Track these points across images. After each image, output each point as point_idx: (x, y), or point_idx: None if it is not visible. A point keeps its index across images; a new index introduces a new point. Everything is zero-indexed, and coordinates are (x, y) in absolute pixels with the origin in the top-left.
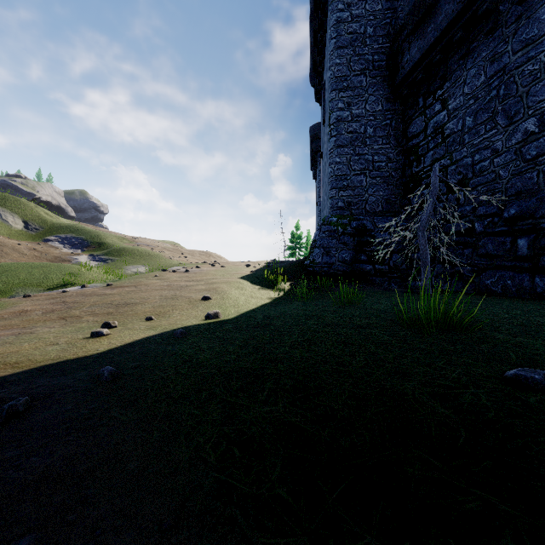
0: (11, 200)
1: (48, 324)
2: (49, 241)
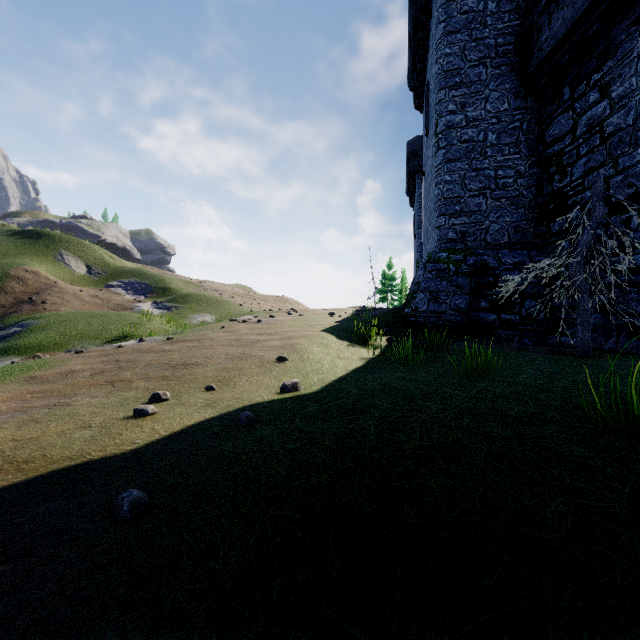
0: (74, 243)
1: (92, 390)
2: (112, 287)
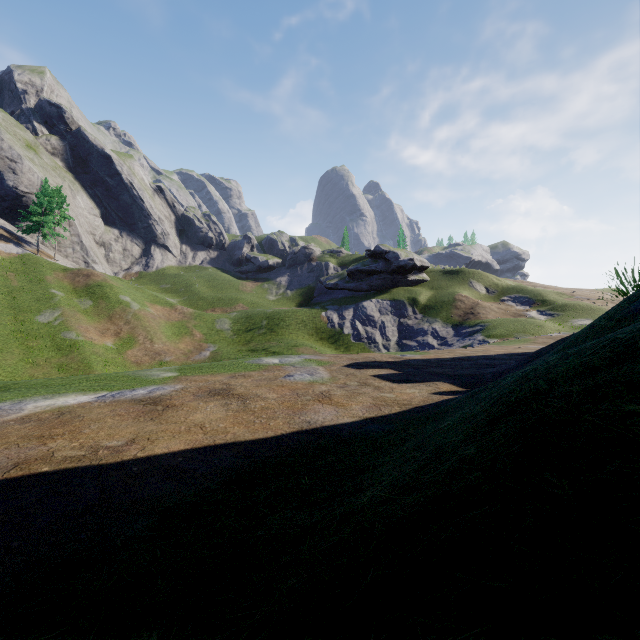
0: (476, 274)
1: None
2: (504, 301)
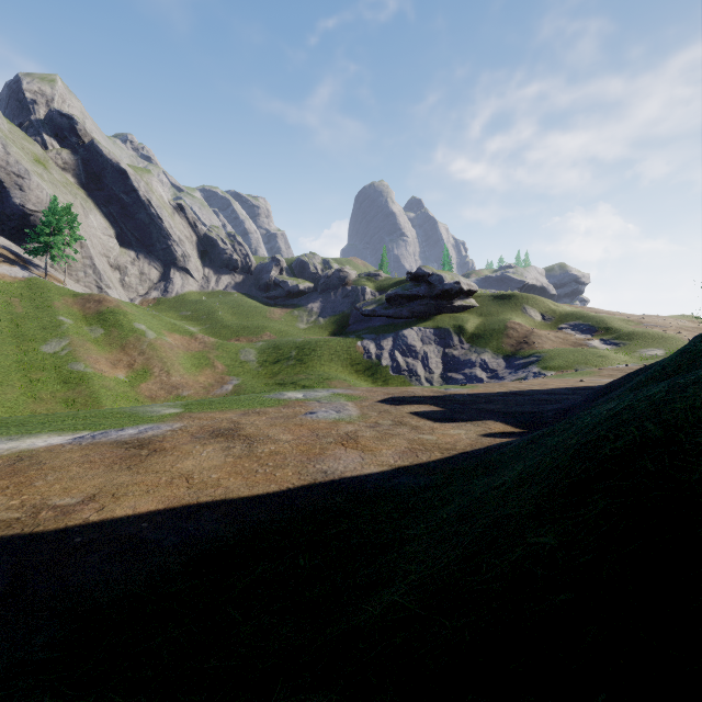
0: (530, 298)
1: None
2: (562, 329)
